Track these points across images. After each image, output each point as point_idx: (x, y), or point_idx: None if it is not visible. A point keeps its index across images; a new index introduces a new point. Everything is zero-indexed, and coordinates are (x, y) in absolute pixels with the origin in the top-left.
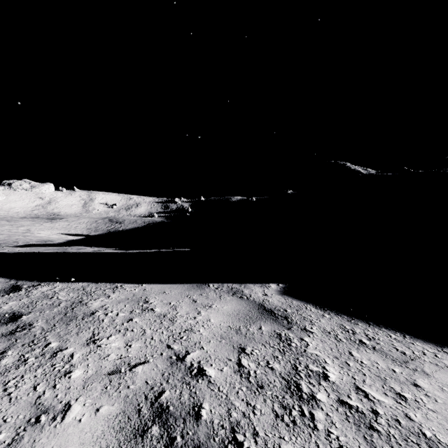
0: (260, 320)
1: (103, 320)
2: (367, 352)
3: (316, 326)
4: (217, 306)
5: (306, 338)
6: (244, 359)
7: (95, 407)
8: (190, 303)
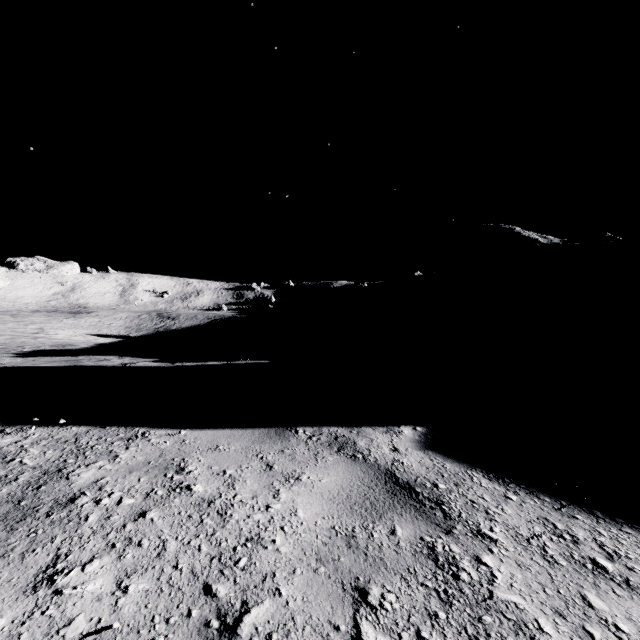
0: (392, 510)
1: (86, 518)
2: (619, 595)
3: (499, 524)
4: (310, 477)
5: (487, 557)
6: (367, 624)
7: None
8: (260, 471)
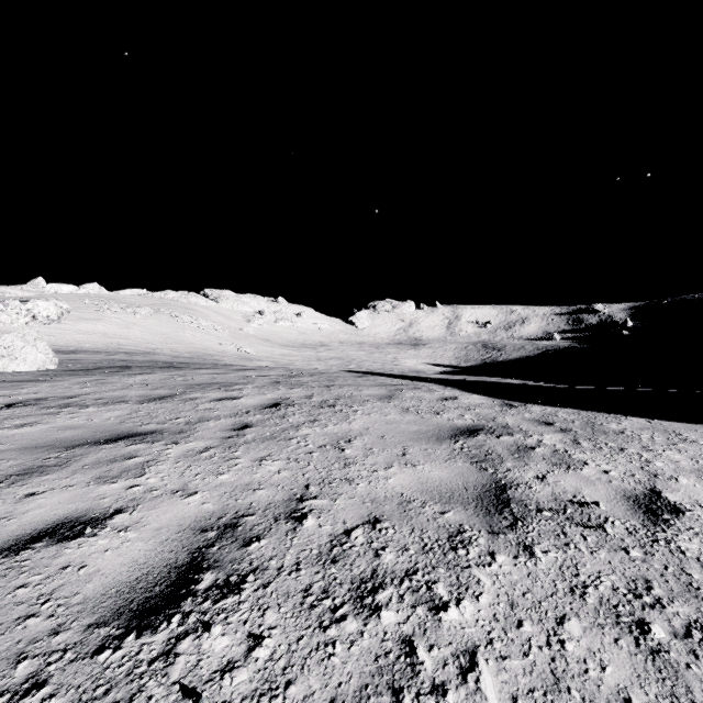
0: None
1: (640, 439)
2: None
3: None
4: None
5: None
6: None
7: (701, 483)
8: None
